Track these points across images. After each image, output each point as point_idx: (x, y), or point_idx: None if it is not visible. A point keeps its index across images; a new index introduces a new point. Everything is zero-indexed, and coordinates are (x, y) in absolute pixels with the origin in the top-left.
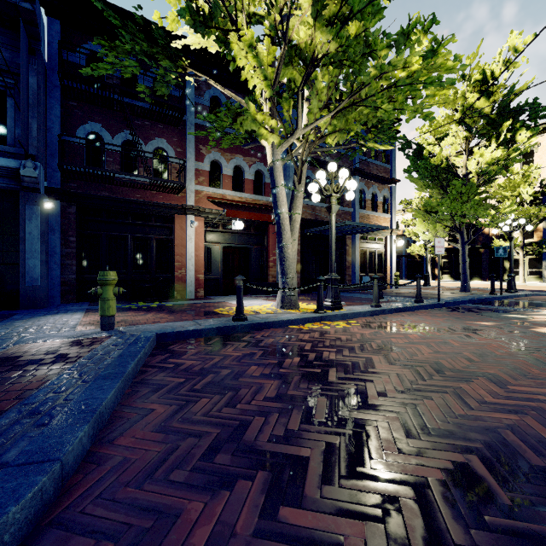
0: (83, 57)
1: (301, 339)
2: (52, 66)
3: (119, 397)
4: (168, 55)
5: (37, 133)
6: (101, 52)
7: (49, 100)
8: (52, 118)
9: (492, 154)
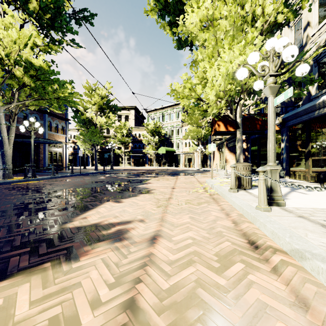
0: None
1: (19, 185)
2: None
3: None
4: None
5: None
6: None
7: None
8: None
9: (103, 120)
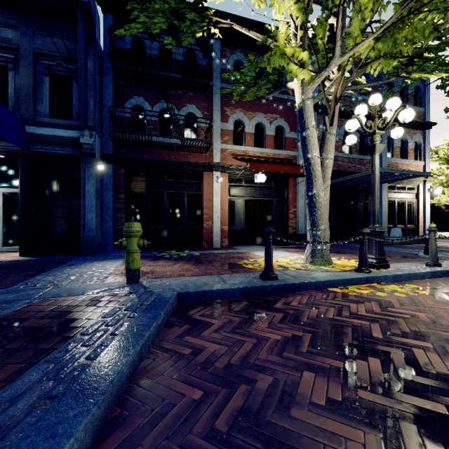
0: (129, 42)
1: (356, 313)
2: (106, 53)
3: (88, 439)
4: (194, 8)
5: (94, 108)
6: (134, 14)
7: (104, 81)
8: (106, 96)
9: None
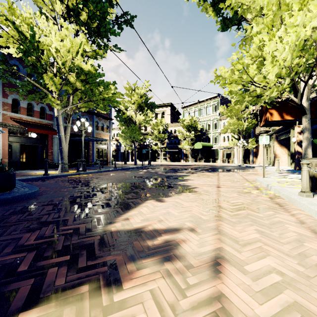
0: None
1: (72, 178)
2: None
3: None
4: (4, 62)
5: None
6: None
7: None
8: None
9: (142, 118)
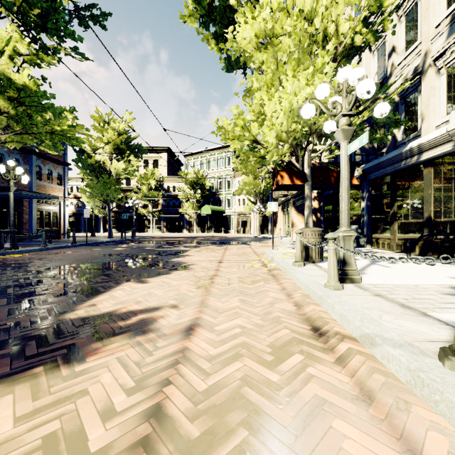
0: None
1: None
2: None
3: None
4: None
5: None
6: None
7: None
8: None
9: (121, 166)
